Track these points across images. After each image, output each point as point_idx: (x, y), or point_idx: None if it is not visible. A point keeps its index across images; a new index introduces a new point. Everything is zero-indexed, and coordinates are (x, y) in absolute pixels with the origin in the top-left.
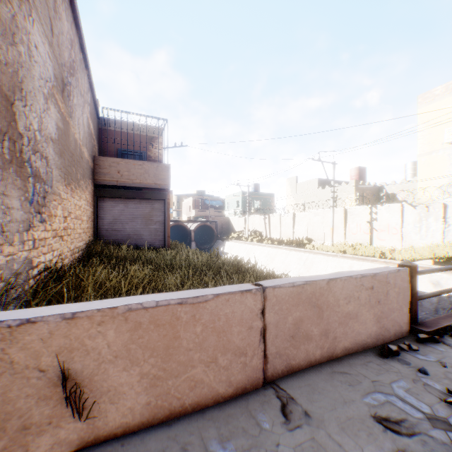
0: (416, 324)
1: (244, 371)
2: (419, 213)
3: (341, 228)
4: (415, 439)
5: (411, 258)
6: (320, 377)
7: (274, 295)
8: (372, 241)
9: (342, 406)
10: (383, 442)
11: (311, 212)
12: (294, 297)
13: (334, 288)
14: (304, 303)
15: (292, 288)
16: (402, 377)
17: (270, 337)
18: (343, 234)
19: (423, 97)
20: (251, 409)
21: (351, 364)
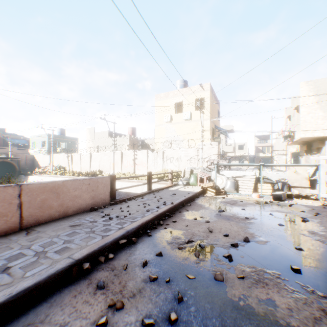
0: (115, 200)
1: (7, 224)
2: (154, 155)
3: (119, 163)
4: (80, 227)
5: None
6: (55, 222)
7: (28, 188)
8: (135, 170)
9: (59, 226)
10: (67, 230)
11: (102, 153)
12: (41, 189)
13: (67, 184)
14: (48, 191)
15: (40, 184)
16: (92, 215)
17: (25, 208)
18: (121, 167)
19: (157, 96)
20: (9, 237)
21: (74, 216)
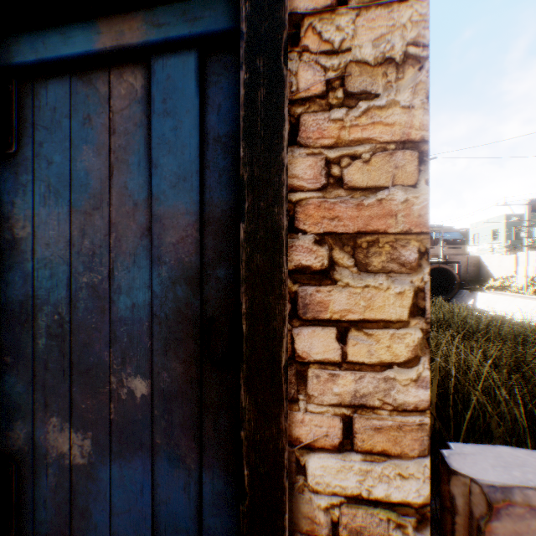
0: None
1: None
2: None
3: None
4: None
5: None
6: None
7: None
8: None
9: None
10: None
11: None
12: None
13: None
14: None
15: None
16: None
17: None
18: None
19: None
20: None
21: None
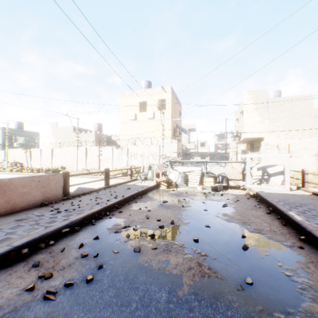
0: (68, 195)
1: None
2: (119, 152)
3: (84, 159)
4: (27, 220)
5: (114, 174)
6: (1, 218)
7: None
8: (100, 166)
9: (4, 222)
10: (12, 224)
11: (65, 148)
12: None
13: (15, 182)
14: None
15: None
16: (42, 210)
17: None
18: (85, 163)
19: (122, 94)
20: None
21: (22, 211)
